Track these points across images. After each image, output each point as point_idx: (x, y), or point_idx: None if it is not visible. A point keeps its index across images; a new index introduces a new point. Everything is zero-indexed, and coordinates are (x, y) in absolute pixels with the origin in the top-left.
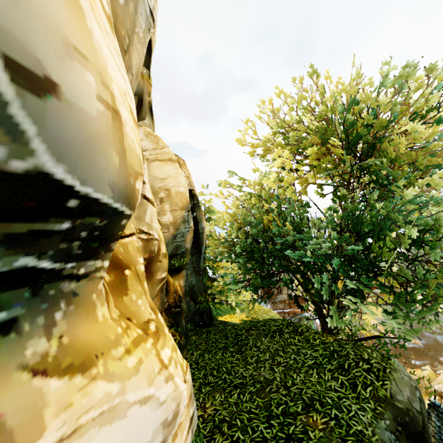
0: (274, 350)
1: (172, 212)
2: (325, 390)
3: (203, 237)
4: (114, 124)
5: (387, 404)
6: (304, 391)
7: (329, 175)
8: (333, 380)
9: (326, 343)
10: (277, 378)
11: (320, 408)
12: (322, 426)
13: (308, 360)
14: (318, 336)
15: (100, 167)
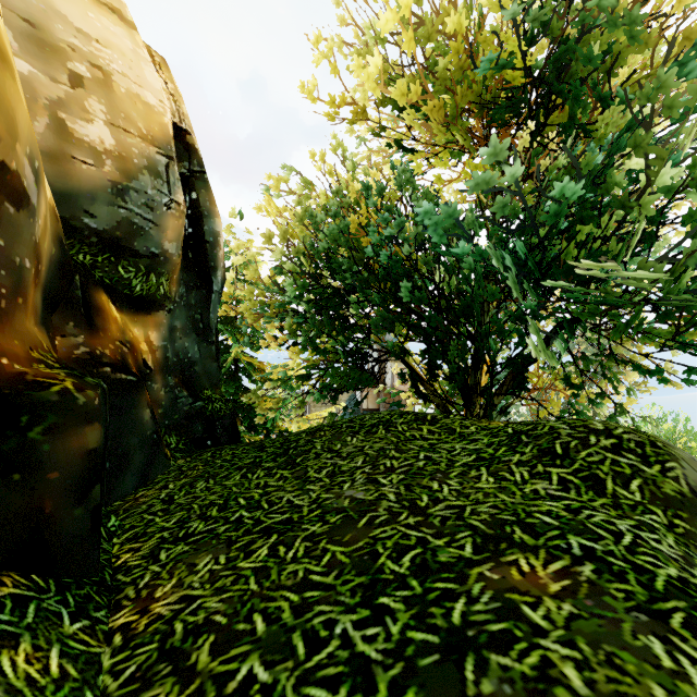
0: (375, 451)
1: (112, 127)
2: (525, 500)
3: (217, 256)
4: None
5: (693, 512)
6: (468, 510)
7: (481, 116)
8: (537, 479)
9: (492, 428)
10: (389, 495)
11: (531, 538)
12: (559, 585)
13: (460, 458)
14: (471, 422)
15: None
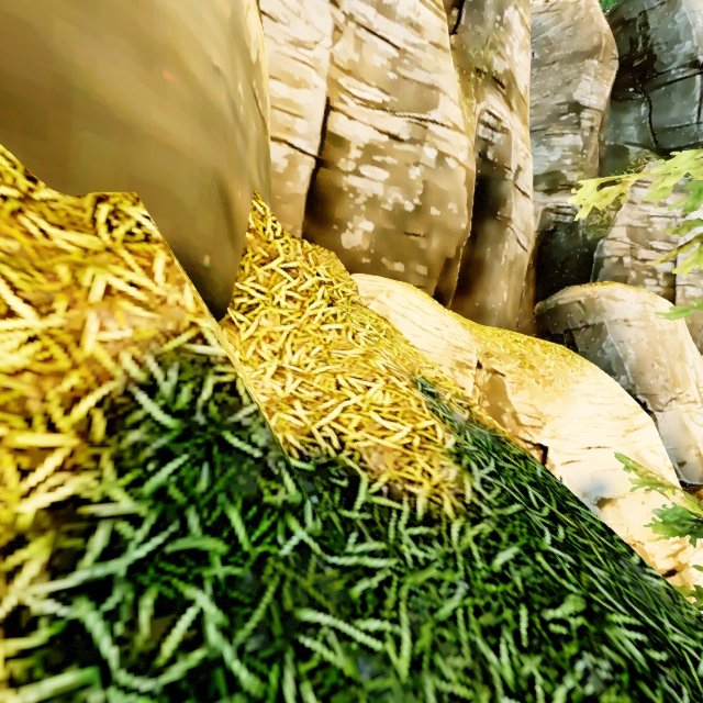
0: None
1: None
2: None
3: None
4: (699, 458)
5: None
6: None
7: None
8: None
9: None
10: None
11: None
12: None
13: None
14: None
15: (695, 474)
